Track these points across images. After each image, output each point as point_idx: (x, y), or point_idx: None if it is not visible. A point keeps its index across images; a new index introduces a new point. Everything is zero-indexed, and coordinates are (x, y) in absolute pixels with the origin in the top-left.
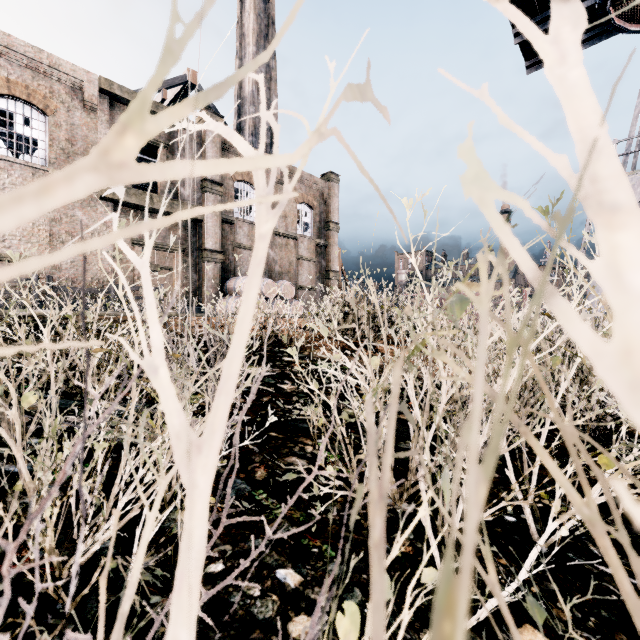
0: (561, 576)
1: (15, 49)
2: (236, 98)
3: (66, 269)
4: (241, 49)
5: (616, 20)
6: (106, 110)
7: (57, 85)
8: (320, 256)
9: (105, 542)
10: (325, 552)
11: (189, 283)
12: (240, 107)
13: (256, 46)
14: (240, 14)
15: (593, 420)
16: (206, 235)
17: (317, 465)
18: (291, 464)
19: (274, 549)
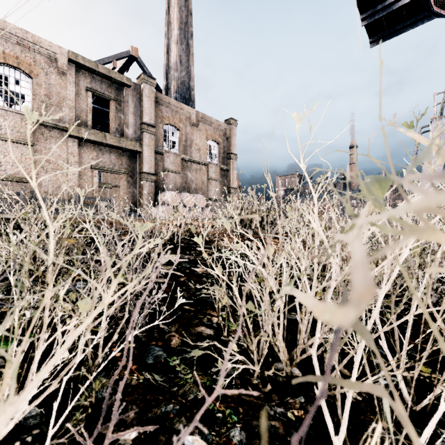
0: (437, 439)
1: (9, 31)
2: (165, 67)
3: (45, 186)
4: (168, 32)
5: (435, 8)
6: (73, 74)
7: (38, 56)
8: (224, 177)
9: (31, 411)
10: (228, 417)
11: (132, 196)
12: (168, 73)
13: (179, 30)
14: (168, 8)
15: (434, 296)
16: (143, 162)
17: (220, 381)
18: (200, 333)
19: (183, 414)
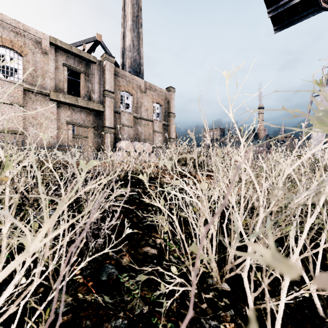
0: None
1: (5, 21)
2: (121, 48)
3: (32, 137)
4: (124, 23)
5: (322, 3)
6: (53, 53)
7: (27, 40)
8: (165, 130)
9: None
10: None
11: (97, 144)
12: (123, 53)
13: (132, 21)
14: (123, 5)
15: None
16: (105, 119)
17: None
18: (146, 252)
19: None
